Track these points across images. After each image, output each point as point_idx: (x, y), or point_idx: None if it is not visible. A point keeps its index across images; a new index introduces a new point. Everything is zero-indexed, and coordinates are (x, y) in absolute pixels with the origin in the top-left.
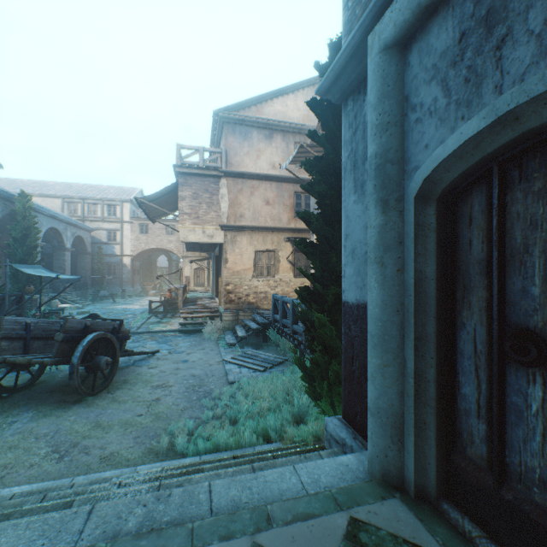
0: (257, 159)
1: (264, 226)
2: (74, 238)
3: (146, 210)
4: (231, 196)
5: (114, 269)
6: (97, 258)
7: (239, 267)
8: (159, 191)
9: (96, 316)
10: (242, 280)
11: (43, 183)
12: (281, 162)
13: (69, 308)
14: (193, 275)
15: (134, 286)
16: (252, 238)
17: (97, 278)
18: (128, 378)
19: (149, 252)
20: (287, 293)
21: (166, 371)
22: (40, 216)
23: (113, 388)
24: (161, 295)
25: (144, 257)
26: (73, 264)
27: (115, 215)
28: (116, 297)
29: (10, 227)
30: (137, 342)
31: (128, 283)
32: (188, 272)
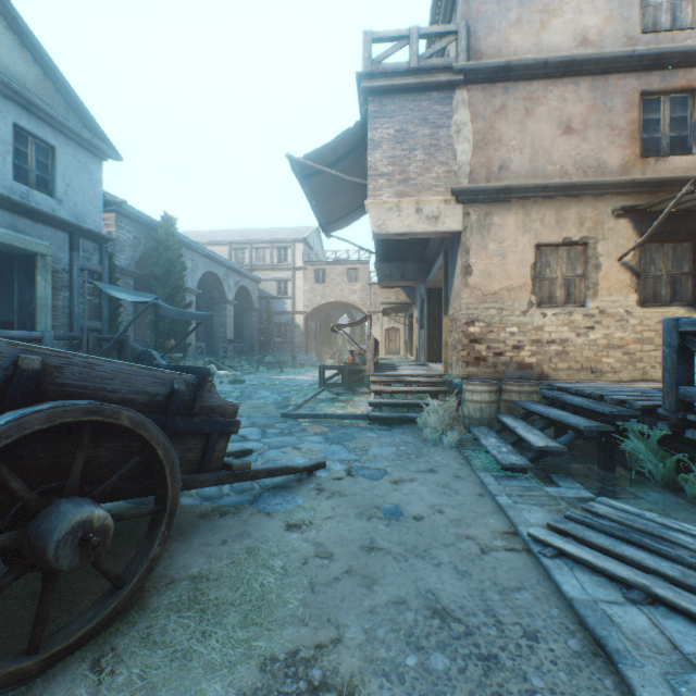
0: (541, 30)
1: (561, 181)
2: (239, 291)
3: (312, 200)
4: (477, 125)
5: (285, 331)
6: (265, 316)
7: (497, 284)
8: (331, 144)
9: (148, 359)
10: (503, 313)
11: (213, 232)
12: (603, 26)
13: (225, 375)
14: (383, 339)
15: (308, 354)
16: (528, 215)
17: (264, 341)
18: (211, 567)
19: (326, 309)
20: (620, 344)
21: (333, 553)
22: (194, 256)
23: (129, 630)
24: (339, 361)
25: (321, 317)
26: (240, 325)
27: (286, 261)
28: (286, 367)
29: (152, 263)
30: (286, 434)
31: (301, 349)
32: (376, 334)
